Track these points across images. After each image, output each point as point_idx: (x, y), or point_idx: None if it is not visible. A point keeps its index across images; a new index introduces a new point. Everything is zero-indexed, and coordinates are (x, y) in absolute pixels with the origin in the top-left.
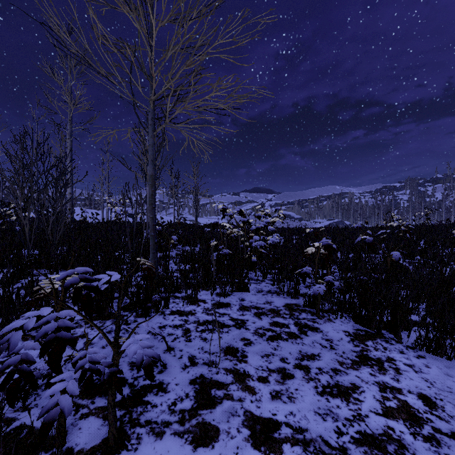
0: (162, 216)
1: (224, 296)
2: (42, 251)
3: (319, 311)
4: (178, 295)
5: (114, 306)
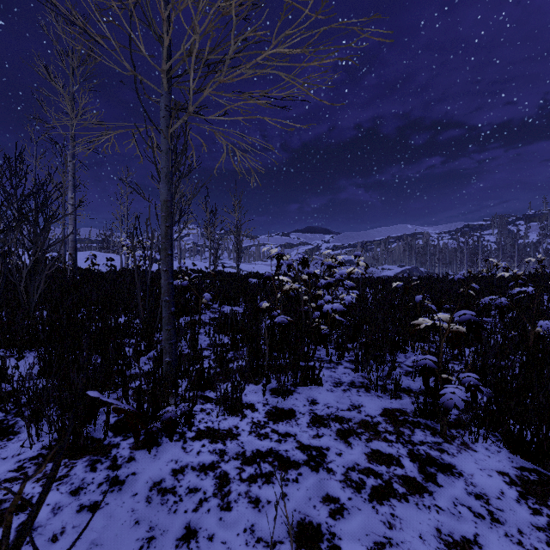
0: (195, 262)
1: (284, 396)
2: (1, 320)
3: (446, 428)
4: (209, 395)
5: (100, 421)
